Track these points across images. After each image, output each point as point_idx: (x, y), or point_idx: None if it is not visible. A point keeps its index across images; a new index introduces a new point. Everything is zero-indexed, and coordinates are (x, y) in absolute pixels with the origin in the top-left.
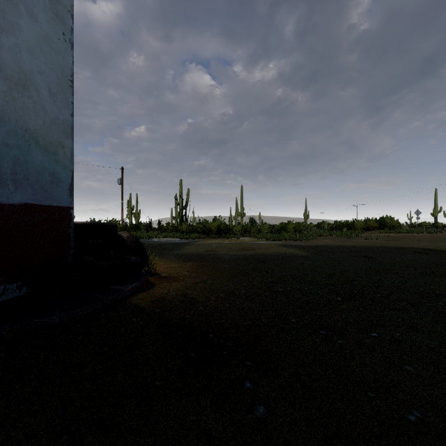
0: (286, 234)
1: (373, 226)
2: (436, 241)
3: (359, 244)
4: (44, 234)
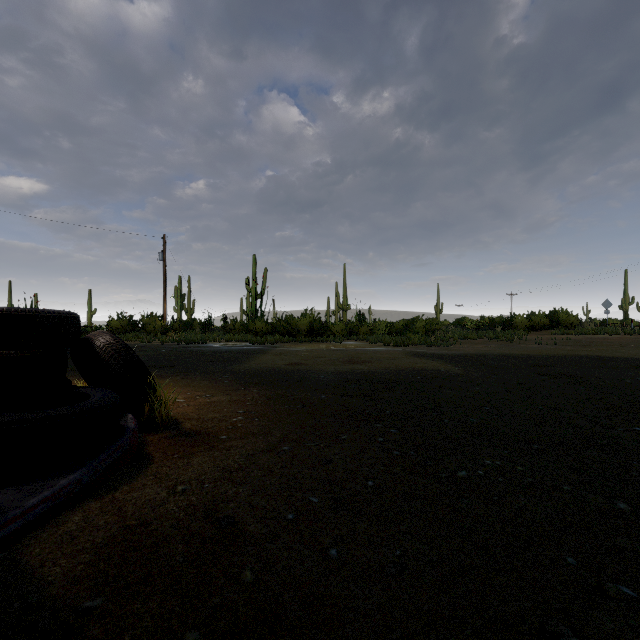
0: (413, 336)
1: (541, 323)
2: None
3: (535, 353)
4: None
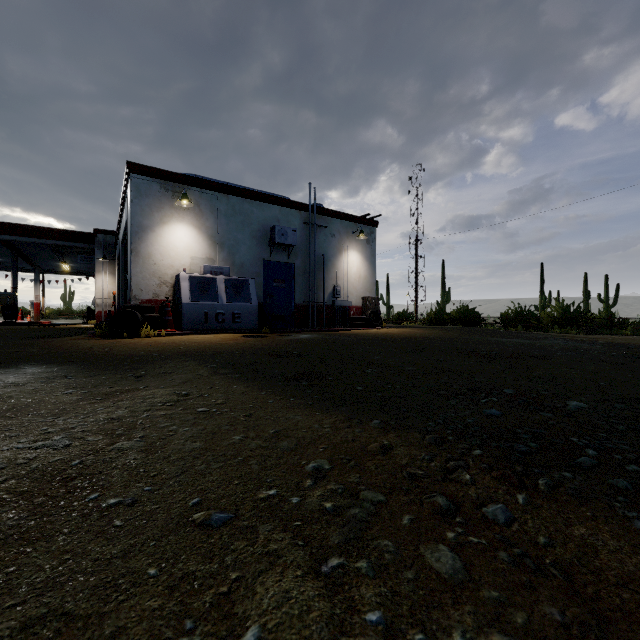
0: None
1: None
2: None
3: None
4: None
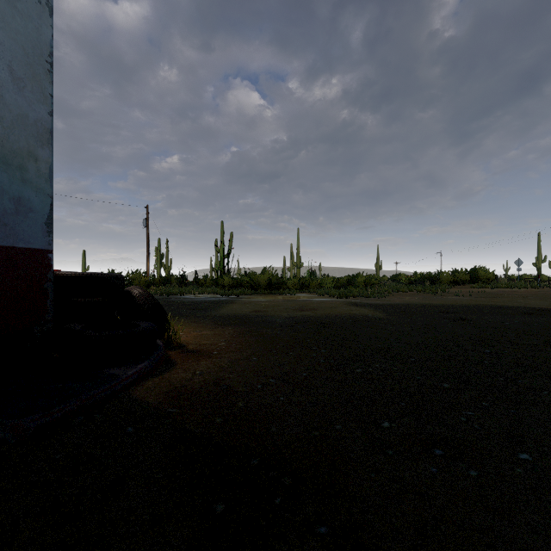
0: (355, 289)
1: (463, 279)
2: (547, 298)
3: (450, 303)
4: (1, 290)
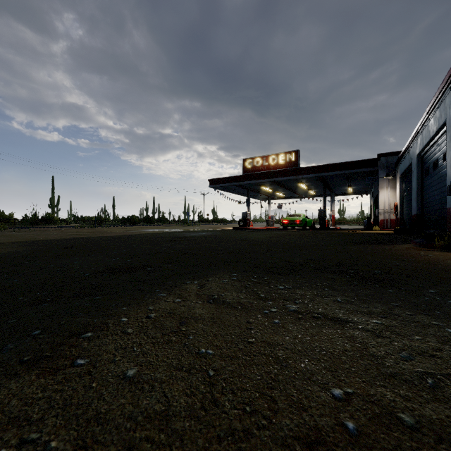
0: None
1: None
2: None
3: None
4: None
